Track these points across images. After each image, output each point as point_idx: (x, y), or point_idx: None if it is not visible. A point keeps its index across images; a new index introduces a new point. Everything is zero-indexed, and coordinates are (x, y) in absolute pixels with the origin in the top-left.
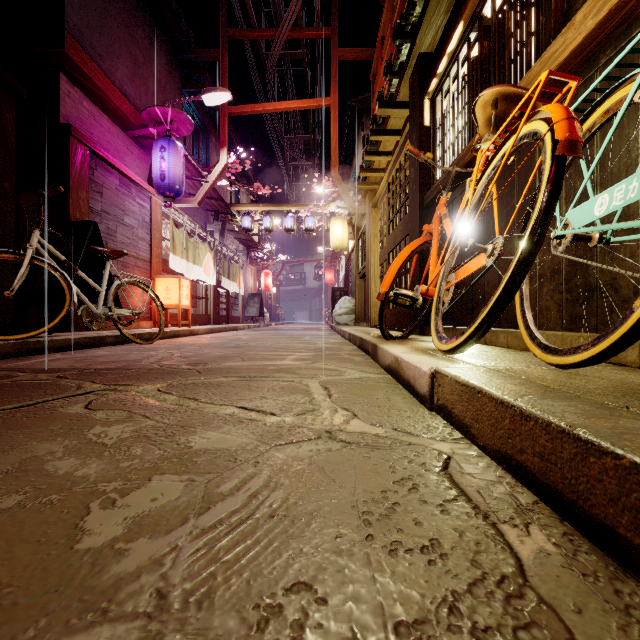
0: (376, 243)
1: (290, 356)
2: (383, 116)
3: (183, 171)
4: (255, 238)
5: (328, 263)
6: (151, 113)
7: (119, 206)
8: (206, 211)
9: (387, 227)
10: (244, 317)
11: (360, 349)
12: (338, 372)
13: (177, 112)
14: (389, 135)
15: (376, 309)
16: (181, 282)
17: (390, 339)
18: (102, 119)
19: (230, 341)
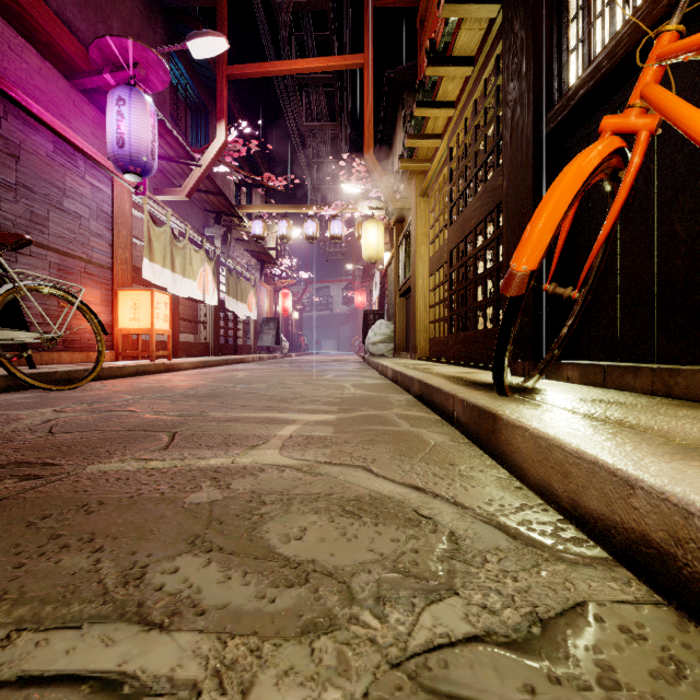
0: (426, 245)
1: (285, 427)
2: (445, 39)
3: (153, 136)
4: (273, 254)
5: (359, 283)
6: (103, 49)
7: (53, 182)
8: (205, 212)
9: (448, 213)
10: (257, 346)
11: (422, 403)
12: (415, 539)
13: (142, 48)
14: (456, 65)
15: (426, 335)
16: (155, 297)
17: (509, 393)
18: (25, 51)
19: (211, 382)
